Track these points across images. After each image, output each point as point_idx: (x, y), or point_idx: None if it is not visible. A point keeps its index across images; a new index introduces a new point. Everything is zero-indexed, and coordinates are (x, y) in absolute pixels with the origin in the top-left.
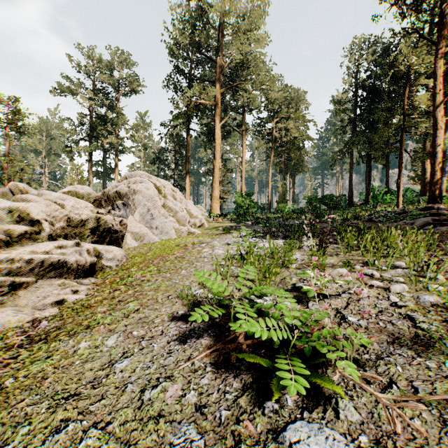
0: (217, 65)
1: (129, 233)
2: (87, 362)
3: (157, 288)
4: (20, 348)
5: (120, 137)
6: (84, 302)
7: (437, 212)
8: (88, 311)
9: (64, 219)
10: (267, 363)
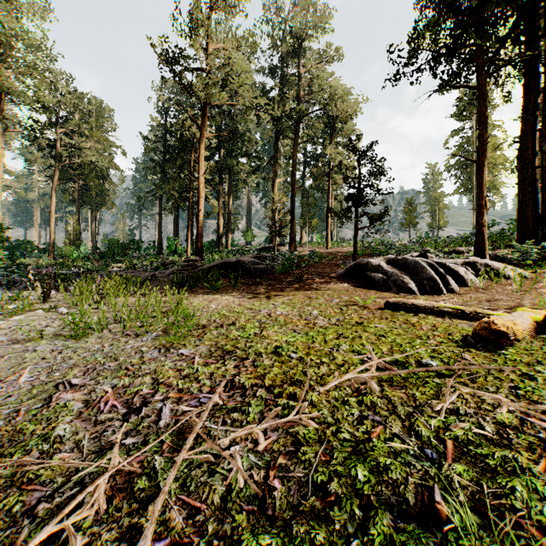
0: None
1: None
2: None
3: None
4: None
5: None
6: None
7: (192, 264)
8: None
9: None
10: None
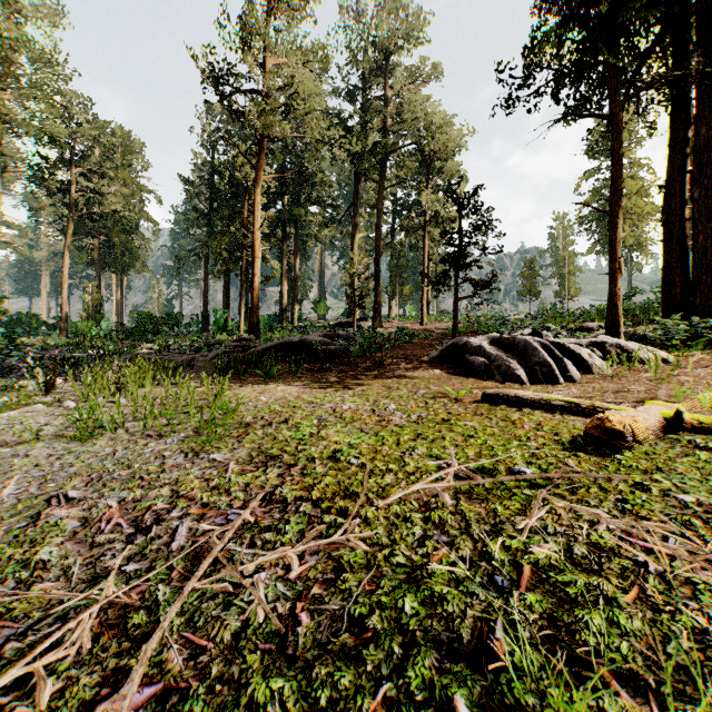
0: None
1: None
2: None
3: None
4: None
5: None
6: None
7: (244, 344)
8: None
9: None
10: None
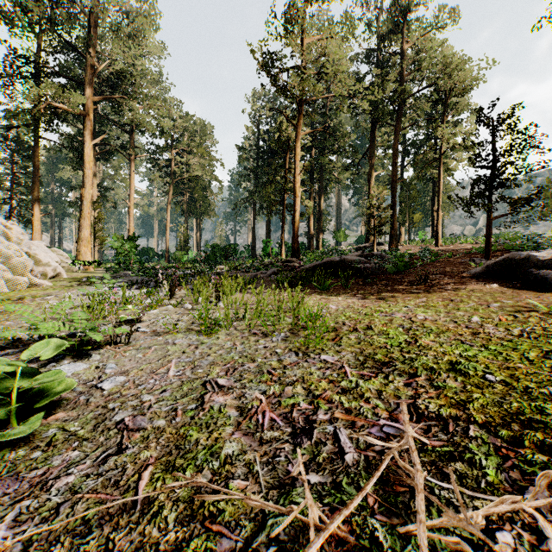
0: (87, 62)
1: None
2: None
3: None
4: None
5: None
6: None
7: (290, 264)
8: None
9: None
10: (61, 352)
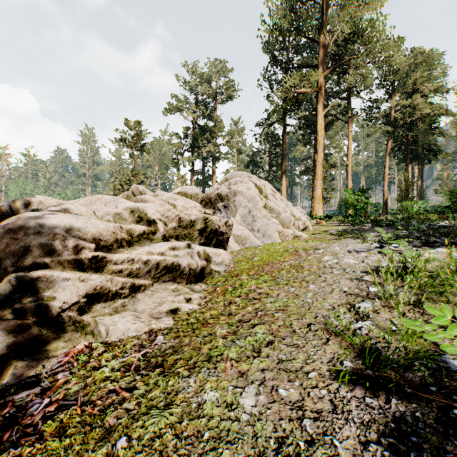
0: (319, 46)
1: (231, 236)
2: (220, 440)
3: (283, 307)
4: (136, 374)
5: (217, 144)
6: (198, 314)
7: None
8: (205, 331)
9: (176, 219)
10: None
